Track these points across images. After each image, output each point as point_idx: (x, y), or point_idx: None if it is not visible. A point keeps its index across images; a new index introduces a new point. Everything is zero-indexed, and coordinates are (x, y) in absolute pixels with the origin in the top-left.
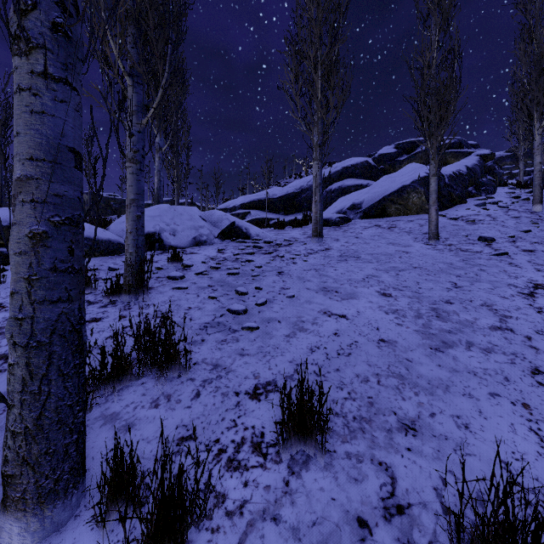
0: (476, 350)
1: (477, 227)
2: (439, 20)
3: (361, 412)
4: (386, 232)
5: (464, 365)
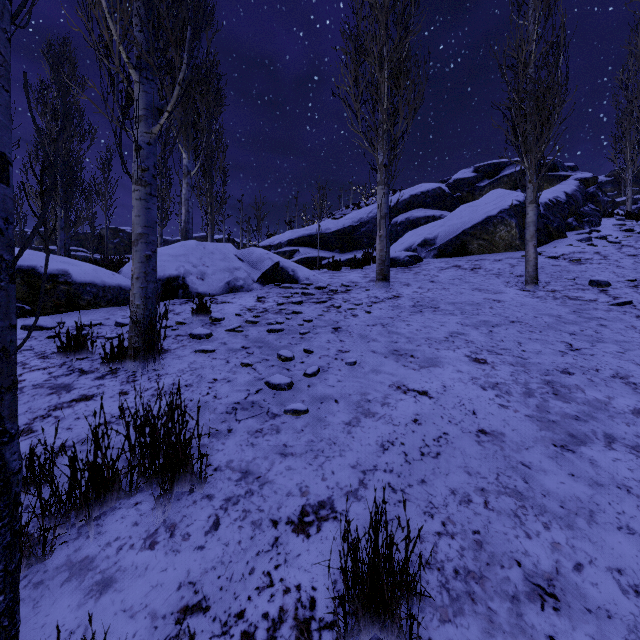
0: (621, 449)
1: (584, 268)
2: (540, 4)
3: (466, 561)
4: (468, 274)
5: (609, 475)
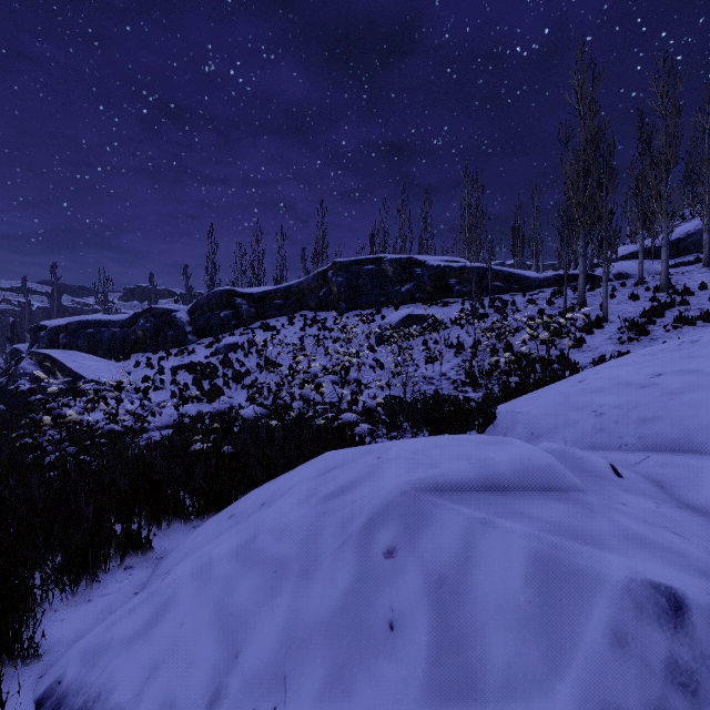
0: None
1: None
2: None
3: None
4: None
5: None
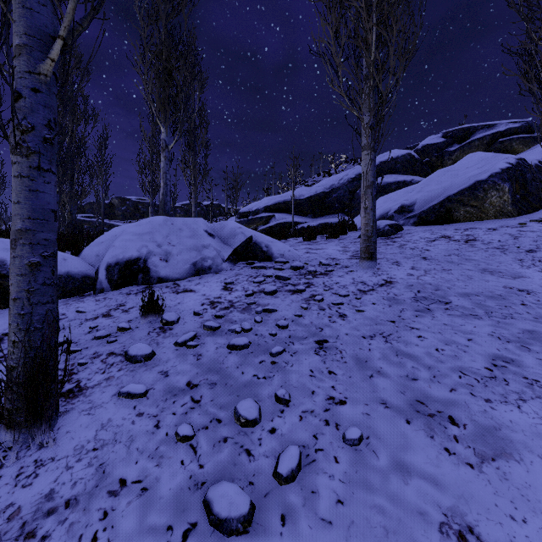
0: None
1: None
2: None
3: None
4: (465, 248)
5: None
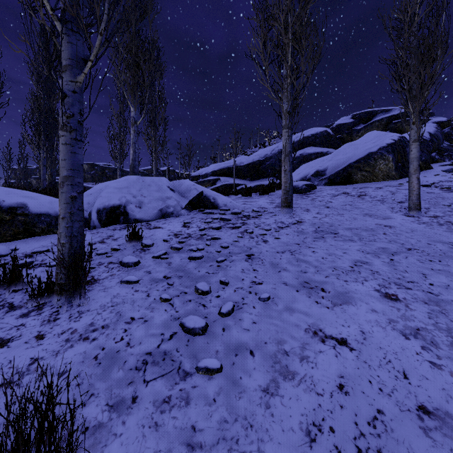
0: None
1: None
2: None
3: None
4: (357, 201)
5: None
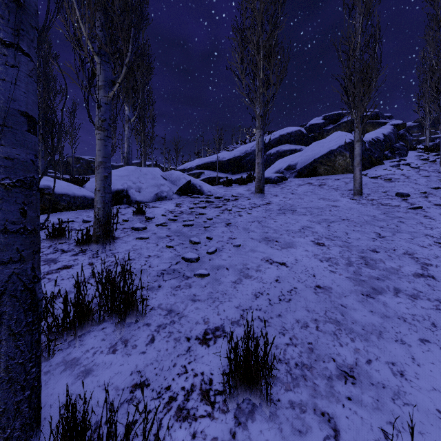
0: (403, 296)
1: (394, 184)
2: (363, 10)
3: (302, 359)
4: (317, 189)
5: (394, 311)
